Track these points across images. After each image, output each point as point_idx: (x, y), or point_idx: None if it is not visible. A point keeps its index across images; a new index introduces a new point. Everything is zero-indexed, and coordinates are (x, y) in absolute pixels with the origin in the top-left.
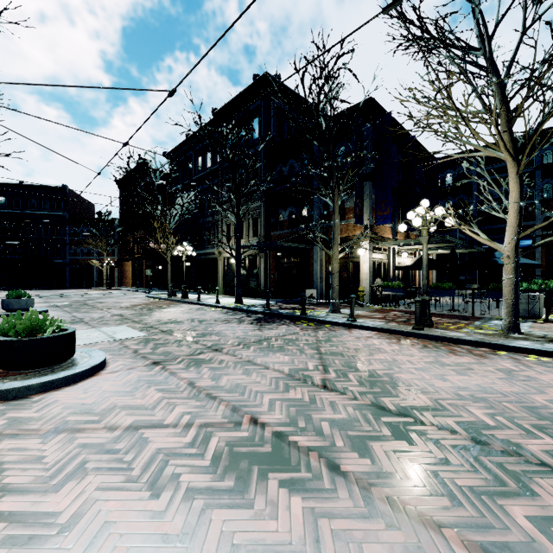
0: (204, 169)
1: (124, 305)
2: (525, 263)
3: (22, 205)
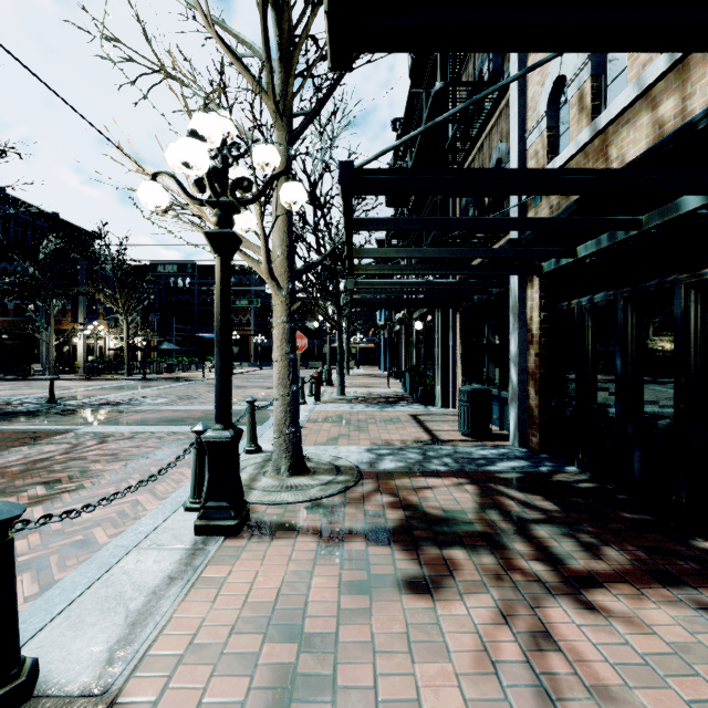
0: None
1: None
2: (171, 349)
3: None
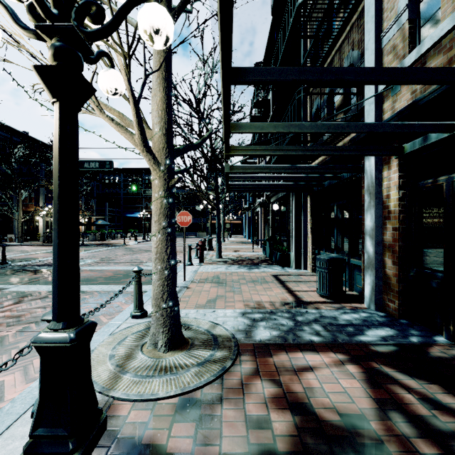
0: None
1: None
2: (104, 224)
3: None
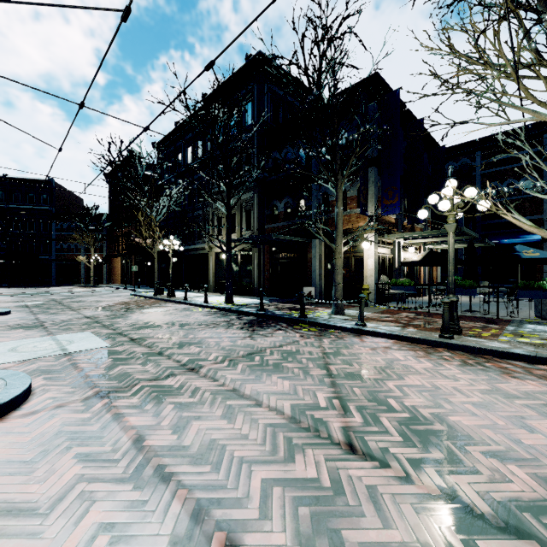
0: (194, 160)
1: (103, 304)
2: None
3: (5, 199)
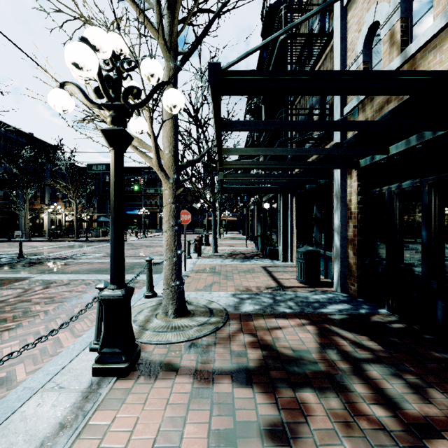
0: None
1: None
2: (105, 221)
3: None
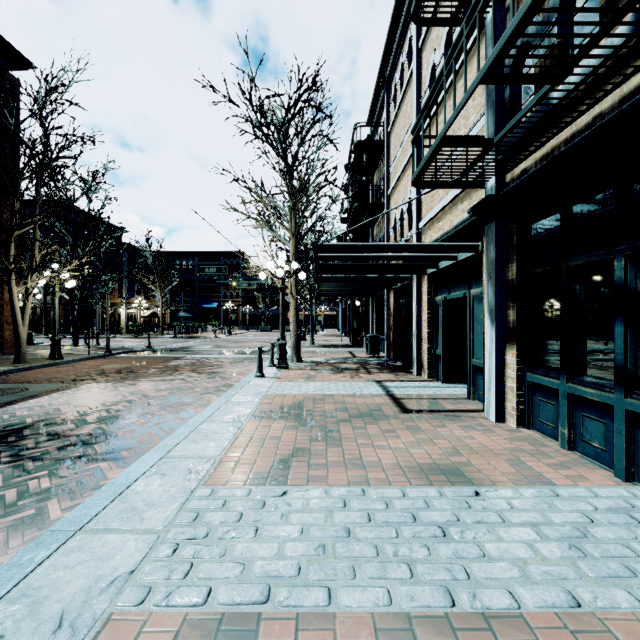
0: None
1: None
2: (186, 316)
3: None
